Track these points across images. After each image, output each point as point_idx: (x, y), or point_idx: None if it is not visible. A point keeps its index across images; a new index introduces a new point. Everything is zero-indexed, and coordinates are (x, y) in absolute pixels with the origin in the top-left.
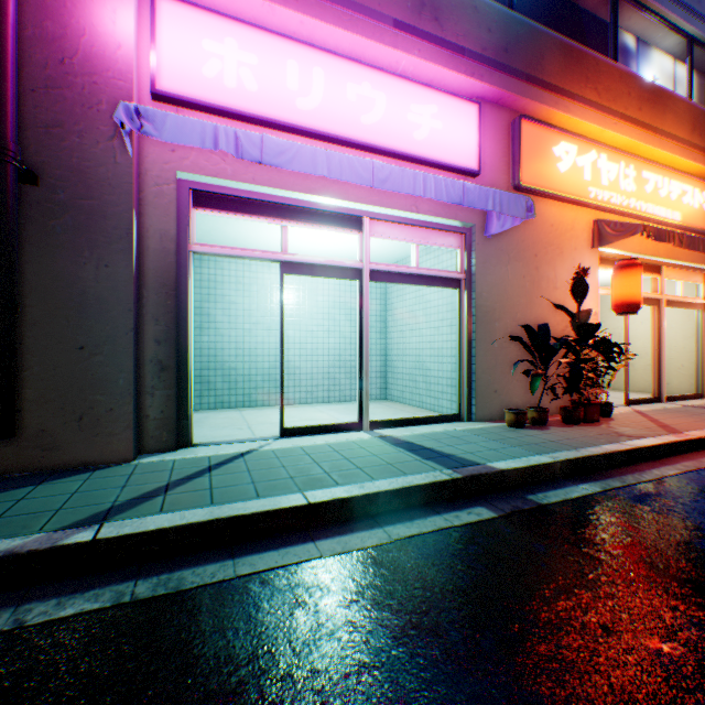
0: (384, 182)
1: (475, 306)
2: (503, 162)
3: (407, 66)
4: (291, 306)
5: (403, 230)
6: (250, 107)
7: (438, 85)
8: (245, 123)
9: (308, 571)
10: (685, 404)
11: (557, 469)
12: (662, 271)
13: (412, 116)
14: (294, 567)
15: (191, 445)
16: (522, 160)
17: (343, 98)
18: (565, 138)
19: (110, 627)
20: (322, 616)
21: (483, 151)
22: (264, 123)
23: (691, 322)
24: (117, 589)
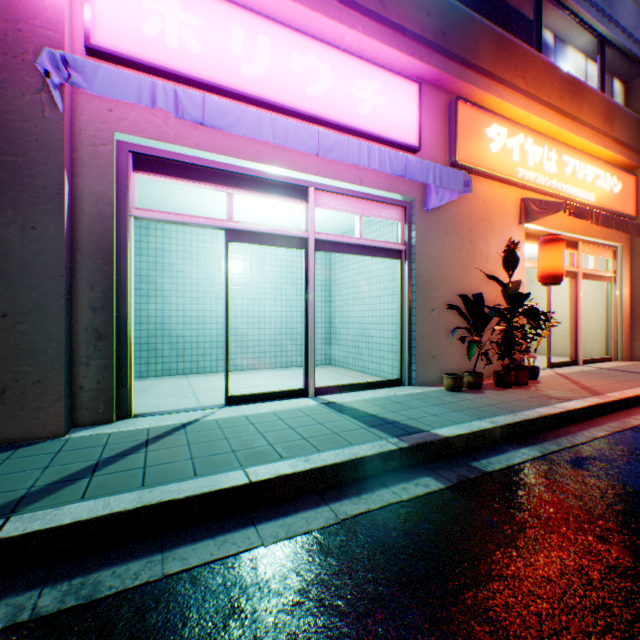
0: (330, 151)
1: (415, 276)
2: (441, 141)
3: (351, 42)
4: (239, 275)
5: (348, 202)
6: (193, 69)
7: (381, 63)
8: (188, 87)
9: (247, 564)
10: (599, 367)
11: (498, 434)
12: (578, 247)
13: (356, 90)
14: (231, 560)
15: (130, 416)
16: (458, 139)
17: (288, 68)
18: (496, 121)
19: None
20: (260, 627)
21: (422, 129)
22: (208, 88)
23: (601, 293)
24: (15, 603)
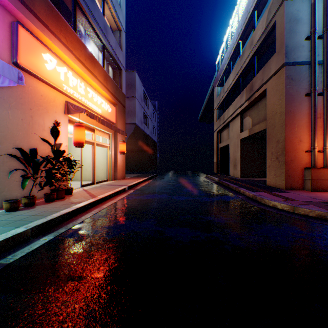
0: None
1: None
2: (7, 44)
3: None
4: None
5: None
6: None
7: None
8: None
9: None
10: (103, 184)
11: (30, 233)
12: (96, 131)
13: None
14: None
15: None
16: (21, 49)
17: None
18: (50, 53)
19: None
20: None
21: None
22: None
23: (106, 152)
24: None
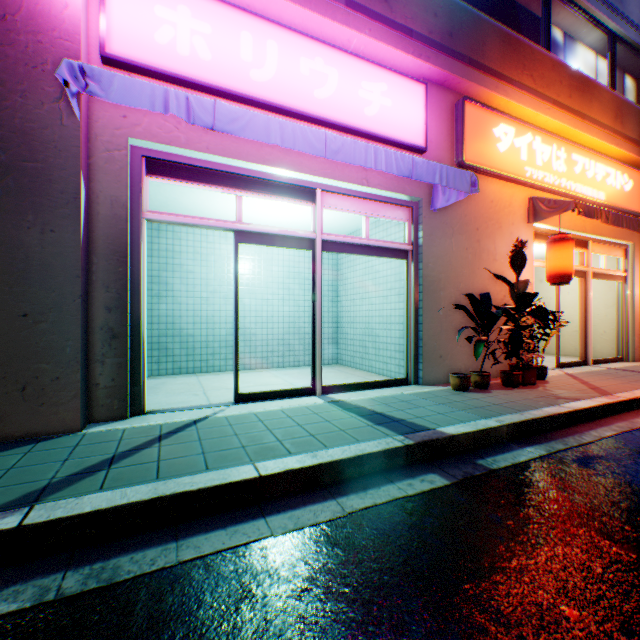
0: (337, 153)
1: (422, 276)
2: (448, 141)
3: (358, 45)
4: (247, 276)
5: (354, 203)
6: (204, 76)
7: (388, 65)
8: (198, 92)
9: (258, 553)
10: (609, 367)
11: (504, 433)
12: (588, 246)
13: (363, 92)
14: (242, 549)
15: (143, 413)
16: (465, 139)
17: (296, 72)
18: (504, 120)
19: (25, 635)
20: (270, 611)
21: (429, 130)
22: (218, 93)
23: (612, 292)
24: (41, 584)
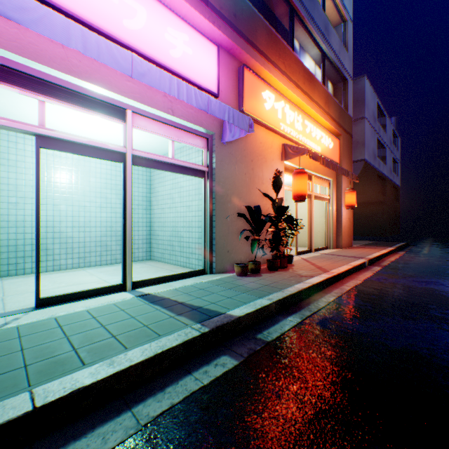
0: (143, 75)
1: (215, 191)
2: (233, 94)
3: None
4: (64, 184)
5: (162, 127)
6: None
7: (190, 23)
8: None
9: None
10: (323, 253)
11: (273, 308)
12: (312, 179)
13: (169, 36)
14: None
15: None
16: (245, 95)
17: None
18: (269, 88)
19: None
20: None
21: (220, 82)
22: None
23: (323, 208)
24: None
